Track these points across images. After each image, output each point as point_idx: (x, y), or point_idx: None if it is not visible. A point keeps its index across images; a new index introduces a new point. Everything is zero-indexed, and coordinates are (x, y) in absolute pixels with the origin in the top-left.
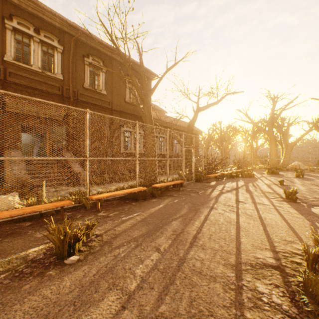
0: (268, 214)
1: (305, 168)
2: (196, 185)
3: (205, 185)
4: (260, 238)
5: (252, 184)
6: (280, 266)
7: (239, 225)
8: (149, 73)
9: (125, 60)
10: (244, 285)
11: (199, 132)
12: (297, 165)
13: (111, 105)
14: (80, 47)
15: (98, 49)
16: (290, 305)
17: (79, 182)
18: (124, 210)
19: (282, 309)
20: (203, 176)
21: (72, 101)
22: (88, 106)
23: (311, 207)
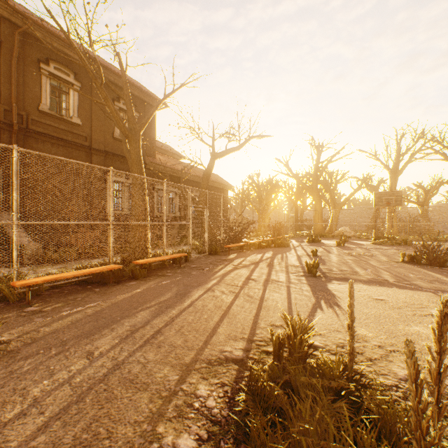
0: (275, 293)
1: (352, 235)
2: (208, 259)
3: (221, 258)
4: (244, 325)
5: (281, 256)
6: (244, 359)
7: (228, 310)
8: (153, 98)
9: (94, 74)
10: (182, 390)
11: (227, 187)
12: (344, 231)
13: (89, 142)
14: (33, 46)
15: (66, 53)
16: (223, 407)
17: (22, 260)
18: (75, 300)
19: (210, 413)
20: (221, 246)
21: (17, 131)
22: (48, 140)
23: (329, 282)
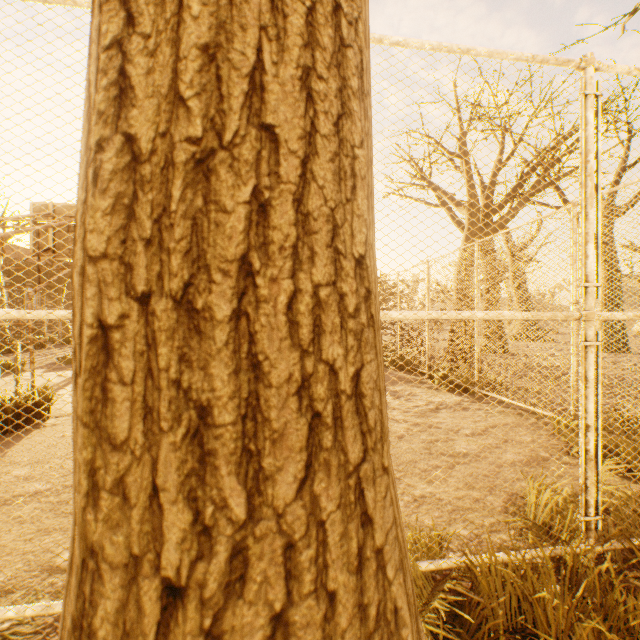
0: None
1: None
2: (63, 346)
3: None
4: None
5: None
6: None
7: None
8: None
9: None
10: None
11: None
12: None
13: None
14: None
15: None
16: None
17: None
18: None
19: None
20: None
21: None
22: None
23: None
